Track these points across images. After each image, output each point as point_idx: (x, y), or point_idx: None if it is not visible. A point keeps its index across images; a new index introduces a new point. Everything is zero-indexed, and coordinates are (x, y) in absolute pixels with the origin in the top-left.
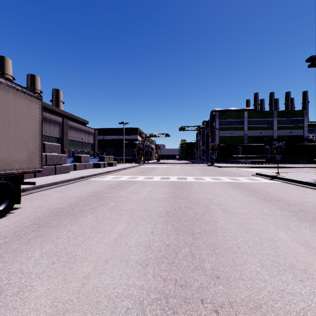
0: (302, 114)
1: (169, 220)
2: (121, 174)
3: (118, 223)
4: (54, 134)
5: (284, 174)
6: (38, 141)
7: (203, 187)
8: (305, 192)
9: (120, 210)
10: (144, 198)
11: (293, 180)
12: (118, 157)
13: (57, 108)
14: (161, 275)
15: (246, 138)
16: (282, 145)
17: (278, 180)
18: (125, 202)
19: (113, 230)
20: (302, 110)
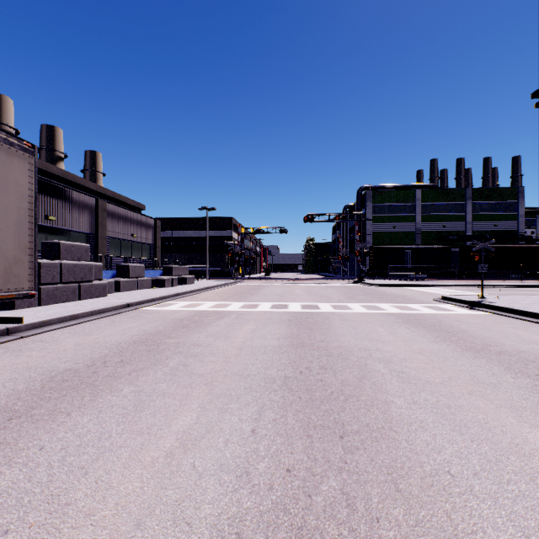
0: (515, 195)
1: (290, 399)
2: (201, 298)
3: (182, 407)
4: (79, 227)
5: (493, 298)
6: (26, 236)
7: (351, 324)
8: None
9: (191, 374)
10: (241, 347)
11: (513, 311)
12: (198, 268)
13: (88, 182)
14: None
15: (419, 235)
16: (490, 247)
17: (486, 311)
18: (201, 357)
19: (170, 426)
20: (515, 187)
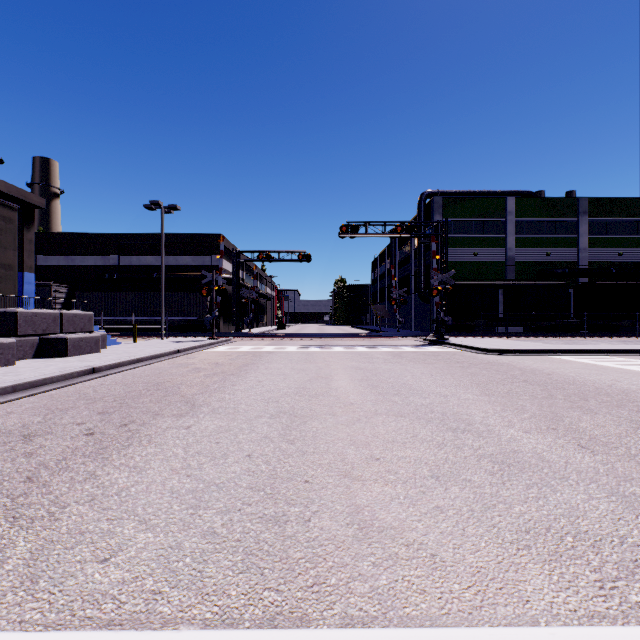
0: None
1: None
2: None
3: None
4: None
5: None
6: None
7: None
8: None
9: None
10: None
11: None
12: (157, 317)
13: None
14: None
15: (512, 268)
16: None
17: None
18: None
19: None
20: None
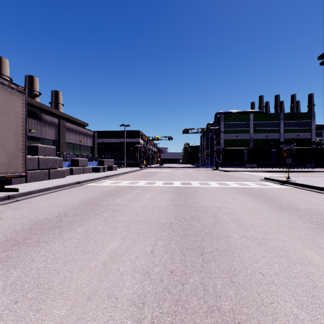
0: (309, 117)
1: (173, 234)
2: (121, 178)
3: (111, 239)
4: (49, 136)
5: (295, 178)
6: (21, 141)
7: (210, 193)
8: (323, 199)
9: (116, 221)
10: (145, 206)
11: (306, 186)
12: (119, 161)
13: (54, 109)
14: (163, 323)
15: (252, 141)
16: (293, 148)
17: (290, 186)
18: (122, 211)
19: (104, 249)
20: (309, 112)
